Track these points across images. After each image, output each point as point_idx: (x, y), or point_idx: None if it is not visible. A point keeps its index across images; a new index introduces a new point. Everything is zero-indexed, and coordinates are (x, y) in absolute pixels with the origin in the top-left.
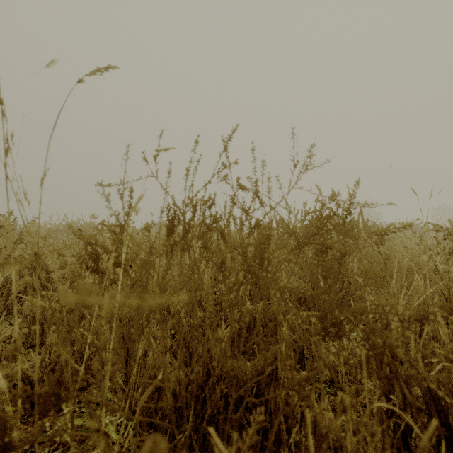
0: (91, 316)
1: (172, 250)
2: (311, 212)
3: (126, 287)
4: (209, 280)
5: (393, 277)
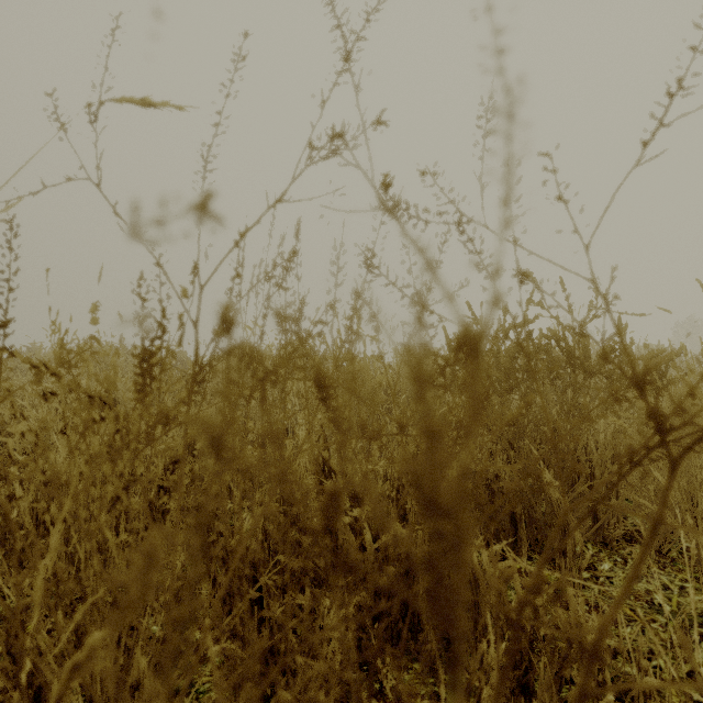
0: (70, 536)
1: (153, 439)
2: (518, 324)
3: (81, 513)
4: (312, 468)
5: (689, 455)
